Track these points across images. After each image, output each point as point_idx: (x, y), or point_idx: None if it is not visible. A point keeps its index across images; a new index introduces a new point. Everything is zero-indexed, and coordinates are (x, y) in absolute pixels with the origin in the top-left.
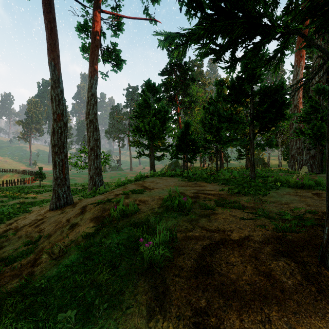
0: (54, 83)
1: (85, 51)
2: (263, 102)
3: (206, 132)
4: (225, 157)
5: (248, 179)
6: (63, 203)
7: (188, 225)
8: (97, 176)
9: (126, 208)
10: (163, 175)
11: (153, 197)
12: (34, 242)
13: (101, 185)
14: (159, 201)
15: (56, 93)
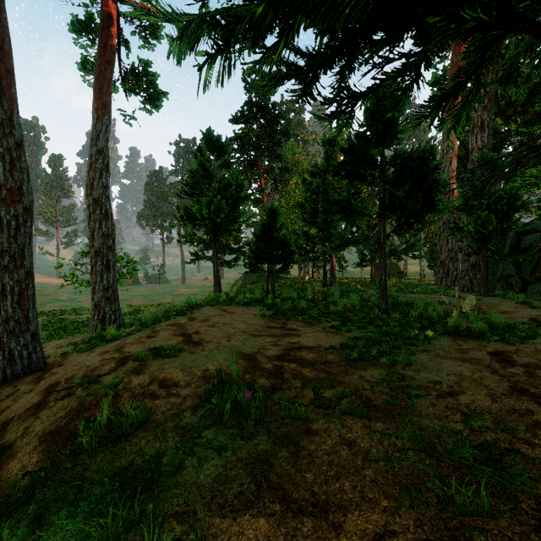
0: (1, 126)
1: (88, 71)
2: (401, 180)
3: (308, 223)
4: (340, 262)
5: (376, 314)
6: (21, 370)
7: (247, 479)
8: (109, 302)
9: (117, 418)
10: (230, 300)
11: (192, 370)
12: None
13: (116, 319)
14: (201, 385)
15: (5, 146)
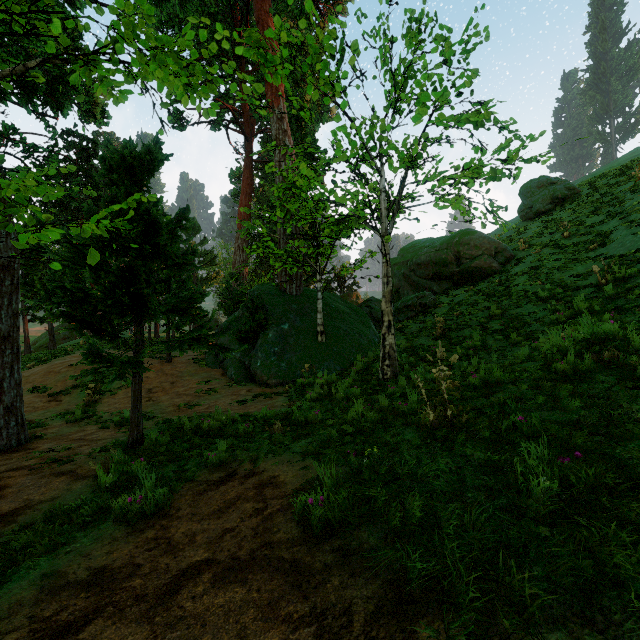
0: None
1: None
2: None
3: None
4: None
5: None
6: None
7: None
8: None
9: None
10: None
11: None
12: (39, 387)
13: None
14: None
15: None
